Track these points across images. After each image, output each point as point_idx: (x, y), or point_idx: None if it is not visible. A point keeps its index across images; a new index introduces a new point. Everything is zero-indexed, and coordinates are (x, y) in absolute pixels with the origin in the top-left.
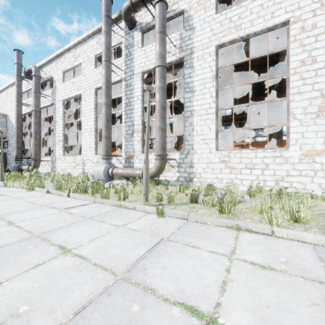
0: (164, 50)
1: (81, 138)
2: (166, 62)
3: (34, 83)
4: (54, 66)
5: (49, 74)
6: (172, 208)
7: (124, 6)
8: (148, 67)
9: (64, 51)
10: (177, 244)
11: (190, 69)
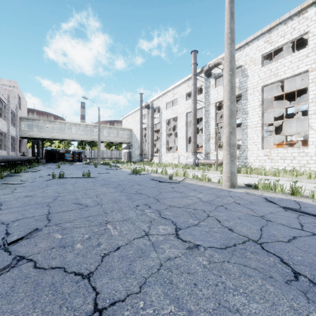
0: None
1: (170, 140)
2: None
3: (151, 112)
4: (160, 100)
5: (157, 105)
6: None
7: (205, 69)
8: (219, 99)
9: (167, 91)
10: None
11: (245, 100)
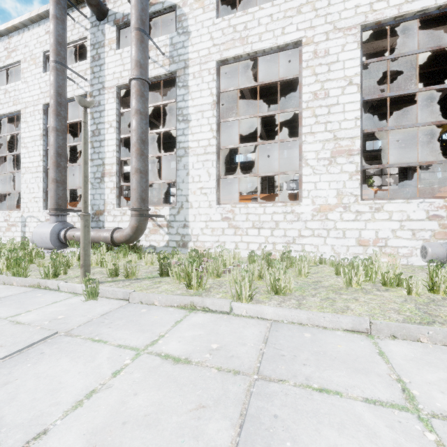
0: (144, 57)
1: None
2: (152, 75)
3: None
4: None
5: None
6: (124, 286)
7: None
8: (125, 79)
9: None
10: (75, 339)
11: (184, 89)
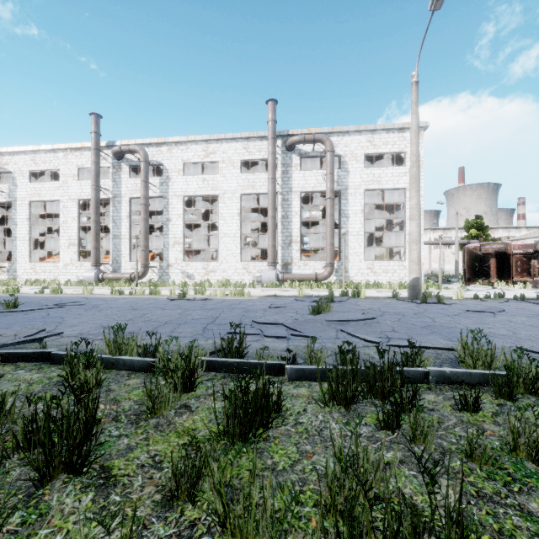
0: None
1: None
2: (0, 201)
3: None
4: None
5: None
6: None
7: None
8: None
9: None
10: None
11: (15, 210)
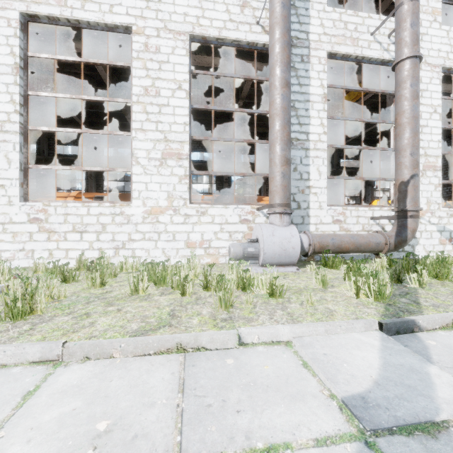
0: None
1: None
2: None
3: None
4: None
5: None
6: None
7: None
8: None
9: None
10: None
11: None
